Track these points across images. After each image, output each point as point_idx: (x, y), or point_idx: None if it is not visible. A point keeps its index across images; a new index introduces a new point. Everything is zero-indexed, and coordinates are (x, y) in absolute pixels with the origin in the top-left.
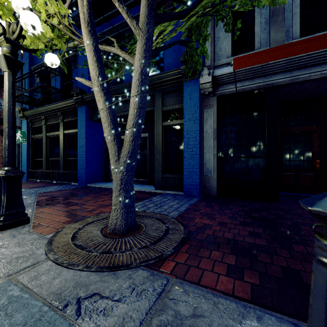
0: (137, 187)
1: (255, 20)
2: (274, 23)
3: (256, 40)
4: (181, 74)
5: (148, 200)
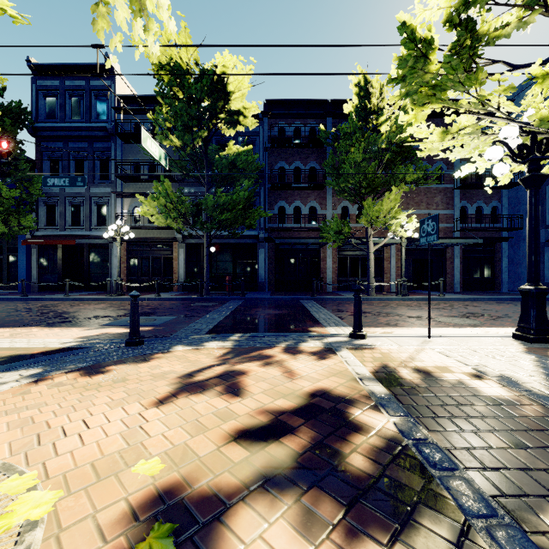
0: None
1: (56, 212)
2: (61, 218)
3: (56, 221)
4: None
5: None
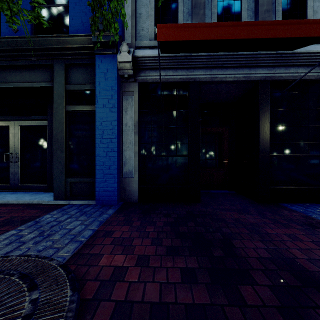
0: (26, 197)
1: (179, 7)
2: (196, 15)
3: None
4: (93, 44)
5: (32, 222)
